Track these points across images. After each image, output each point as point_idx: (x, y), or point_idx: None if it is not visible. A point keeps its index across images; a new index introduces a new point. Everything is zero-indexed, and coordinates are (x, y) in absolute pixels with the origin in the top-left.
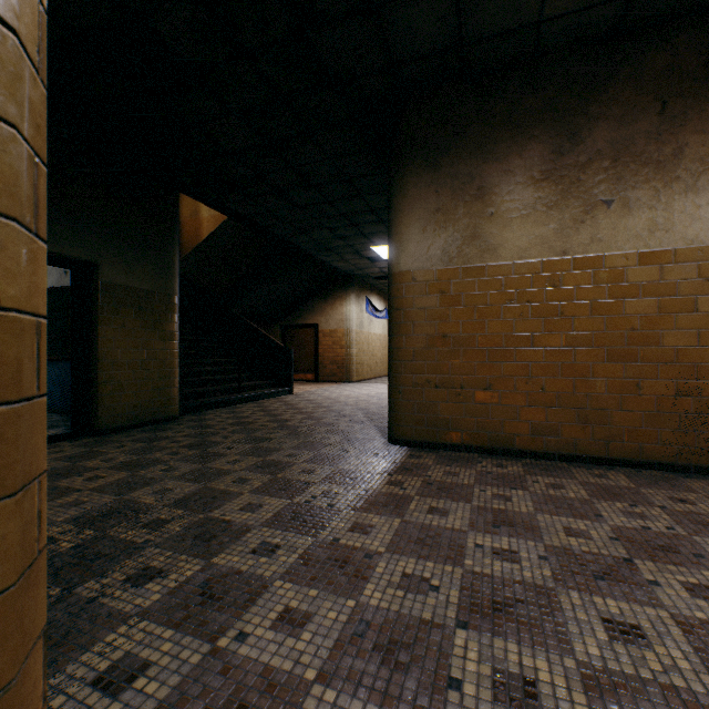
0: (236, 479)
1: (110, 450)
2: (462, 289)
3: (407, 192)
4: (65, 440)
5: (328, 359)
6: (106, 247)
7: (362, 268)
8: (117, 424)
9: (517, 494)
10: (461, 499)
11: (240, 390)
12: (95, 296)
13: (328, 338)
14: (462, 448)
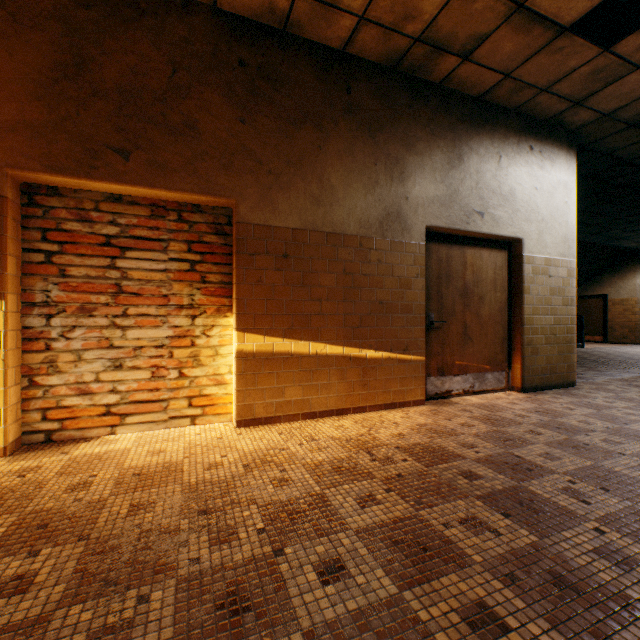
0: None
1: None
2: None
3: None
4: None
5: (617, 324)
6: None
7: None
8: None
9: None
10: None
11: None
12: None
13: (617, 306)
14: None
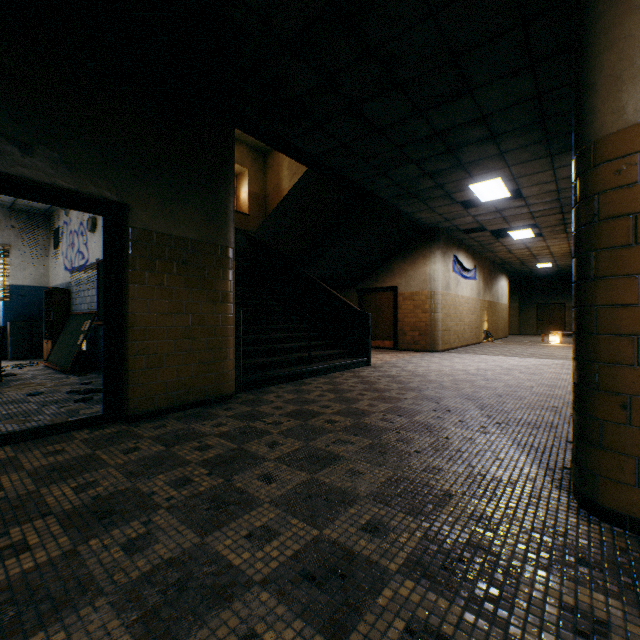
0: (238, 636)
1: (111, 457)
2: None
3: None
4: (89, 426)
5: (408, 325)
6: (139, 184)
7: (451, 219)
8: (153, 407)
9: None
10: None
11: (310, 361)
12: (126, 246)
13: (408, 301)
14: None
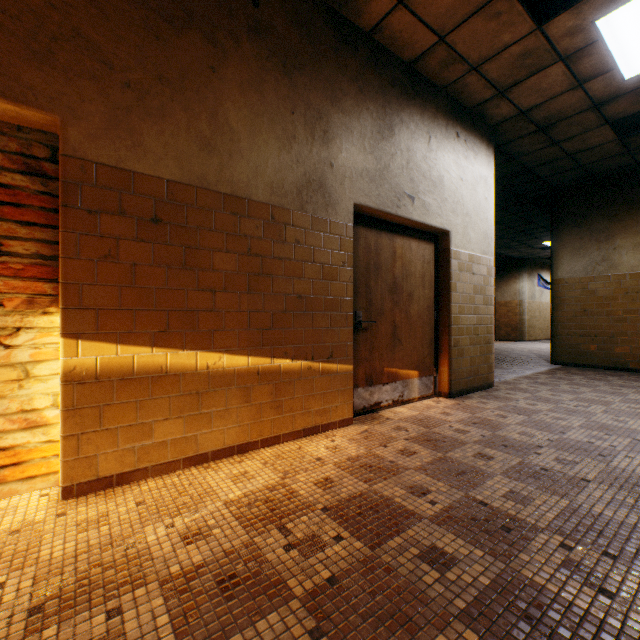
0: None
1: None
2: (595, 287)
3: (561, 239)
4: None
5: (502, 323)
6: None
7: (533, 254)
8: None
9: (612, 377)
10: (581, 375)
11: None
12: None
13: (502, 307)
14: (595, 366)
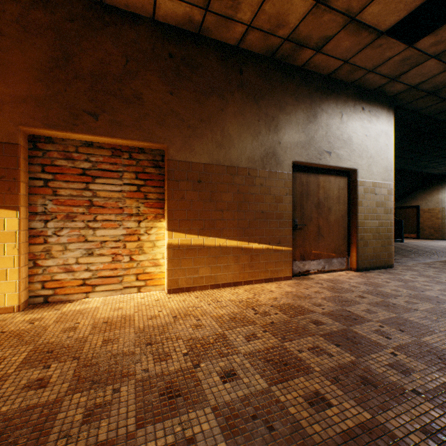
0: None
1: None
2: None
3: None
4: None
5: (426, 226)
6: None
7: None
8: None
9: None
10: None
11: None
12: None
13: (426, 213)
14: None
